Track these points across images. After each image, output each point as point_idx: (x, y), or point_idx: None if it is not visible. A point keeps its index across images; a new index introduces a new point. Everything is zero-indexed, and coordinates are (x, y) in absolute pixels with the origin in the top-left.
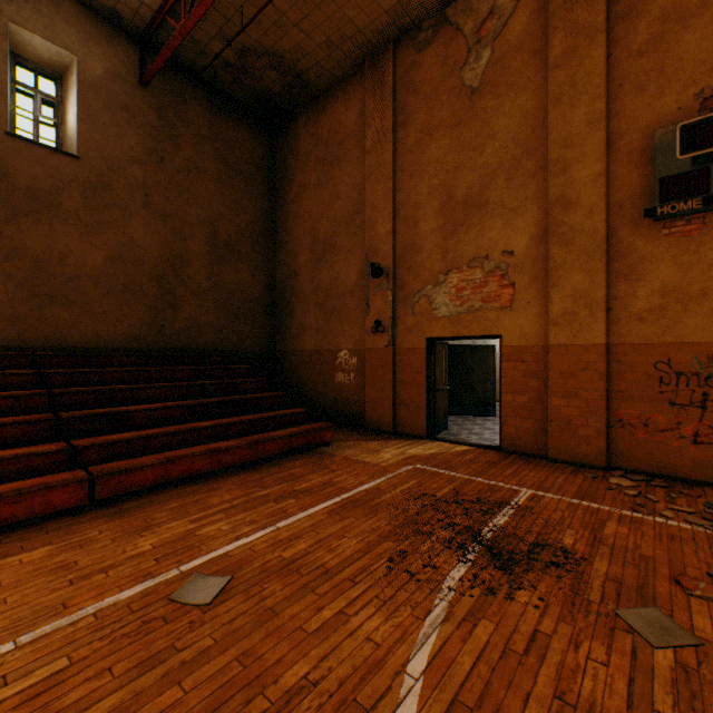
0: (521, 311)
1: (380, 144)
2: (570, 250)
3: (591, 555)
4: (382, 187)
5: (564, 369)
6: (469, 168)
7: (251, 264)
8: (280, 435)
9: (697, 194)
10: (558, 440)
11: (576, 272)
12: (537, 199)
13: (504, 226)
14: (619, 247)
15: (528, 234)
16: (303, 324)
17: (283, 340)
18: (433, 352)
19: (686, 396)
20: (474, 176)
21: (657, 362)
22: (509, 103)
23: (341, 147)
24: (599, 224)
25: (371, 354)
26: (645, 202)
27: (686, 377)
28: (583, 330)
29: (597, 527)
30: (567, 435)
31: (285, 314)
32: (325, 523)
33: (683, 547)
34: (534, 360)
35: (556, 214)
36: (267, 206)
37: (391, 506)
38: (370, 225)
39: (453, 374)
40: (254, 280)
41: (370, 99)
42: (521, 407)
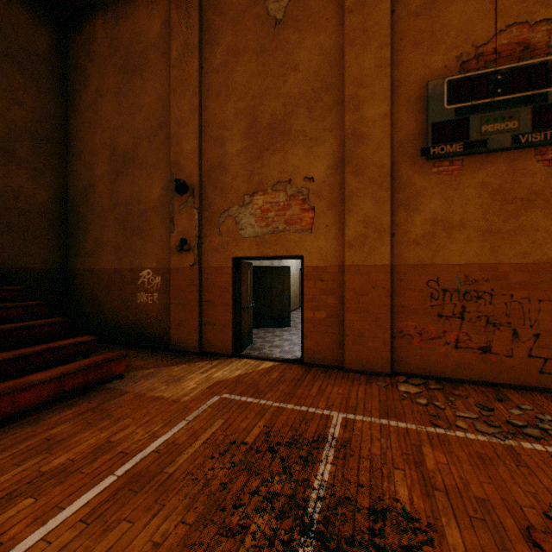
0: (321, 233)
1: (186, 58)
2: (363, 179)
3: (435, 516)
4: (188, 103)
5: (357, 287)
6: (274, 95)
7: (31, 169)
8: (43, 378)
9: (460, 139)
10: (353, 352)
11: (367, 200)
12: (334, 132)
13: (305, 154)
14: (401, 181)
15: (327, 163)
16: (101, 241)
17: (77, 258)
18: (240, 271)
19: (450, 308)
20: (278, 103)
21: (429, 280)
22: (310, 39)
23: (144, 56)
24: (386, 158)
25: (176, 273)
26: (420, 143)
27: (450, 293)
28: (373, 252)
29: (419, 459)
30: (360, 346)
31: (79, 230)
32: (71, 551)
33: (499, 472)
34: (331, 279)
35: (351, 146)
36: (56, 108)
37: (189, 477)
38: (175, 140)
39: (256, 292)
40: (36, 188)
41: (175, 11)
42: (321, 322)
